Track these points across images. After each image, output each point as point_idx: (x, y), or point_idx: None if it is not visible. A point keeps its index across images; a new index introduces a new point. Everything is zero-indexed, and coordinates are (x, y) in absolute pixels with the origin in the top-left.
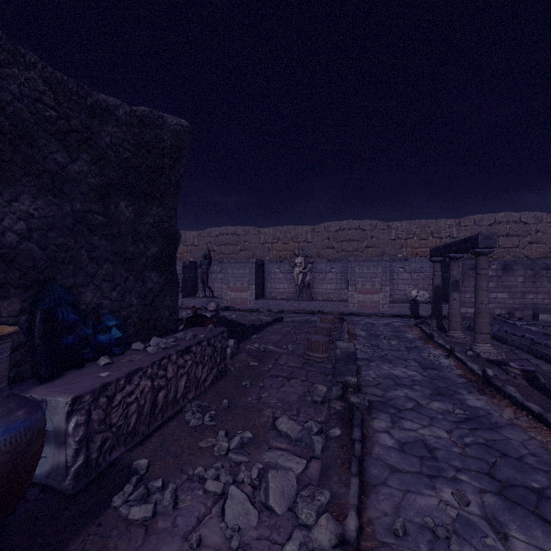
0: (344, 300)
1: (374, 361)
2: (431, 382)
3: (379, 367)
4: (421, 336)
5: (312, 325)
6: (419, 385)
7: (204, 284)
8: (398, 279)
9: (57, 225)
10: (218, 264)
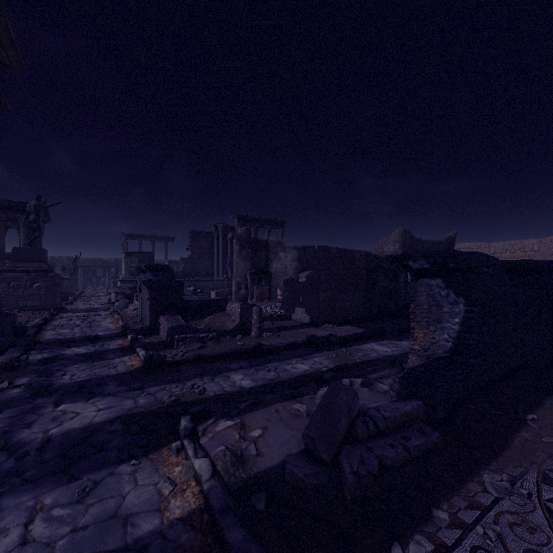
0: None
1: None
2: None
3: None
4: None
5: None
6: None
7: None
8: None
9: None
10: None
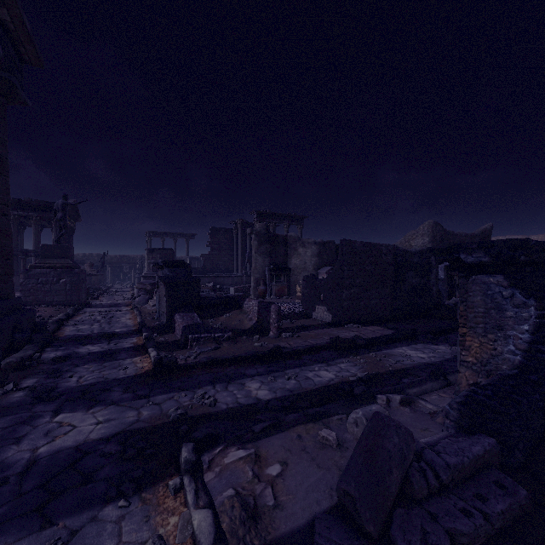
0: None
1: None
2: None
3: None
4: None
5: None
6: None
7: None
8: None
9: None
10: None
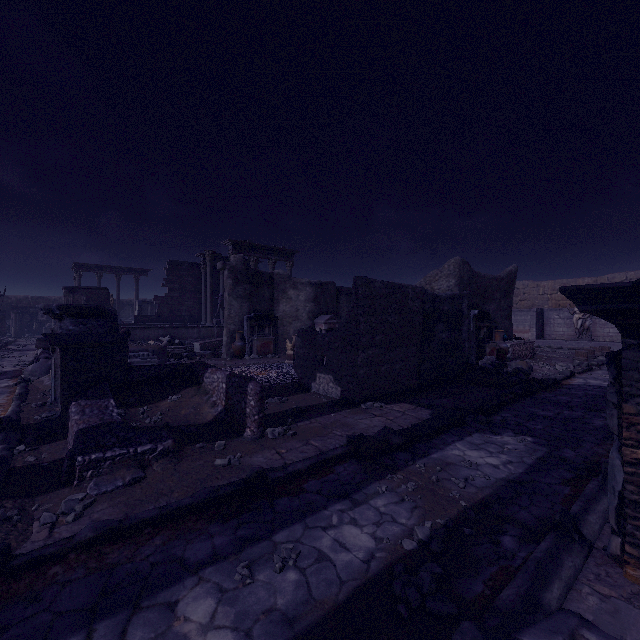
0: None
1: None
2: None
3: None
4: None
5: None
6: None
7: None
8: None
9: (494, 310)
10: None
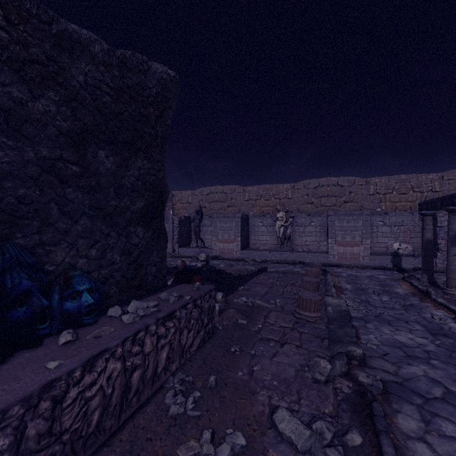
0: (324, 251)
1: (371, 321)
2: (451, 356)
3: (378, 330)
4: (413, 291)
5: (296, 276)
6: (437, 359)
7: (196, 236)
8: (377, 232)
9: (15, 173)
10: (208, 219)
